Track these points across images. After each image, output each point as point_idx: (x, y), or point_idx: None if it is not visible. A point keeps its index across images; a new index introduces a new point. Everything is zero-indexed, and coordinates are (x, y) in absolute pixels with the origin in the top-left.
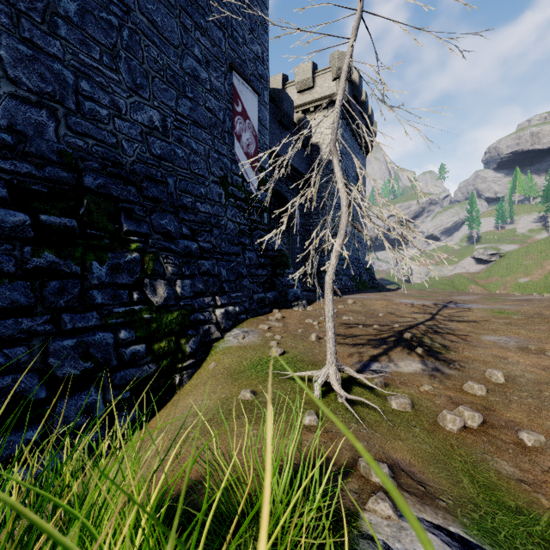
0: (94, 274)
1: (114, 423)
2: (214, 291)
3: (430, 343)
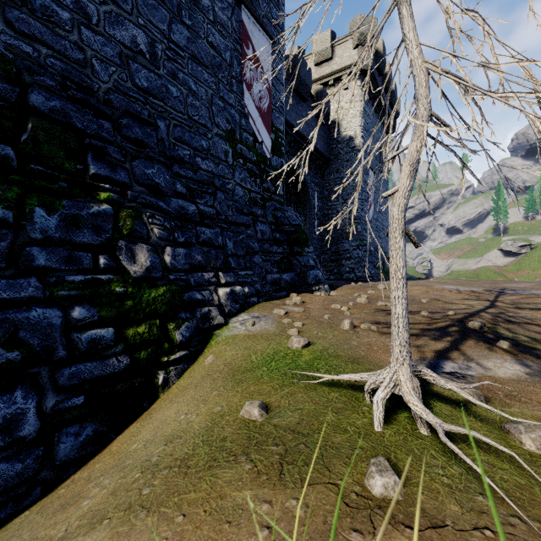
0: (35, 224)
1: (53, 445)
2: (217, 266)
3: (512, 335)
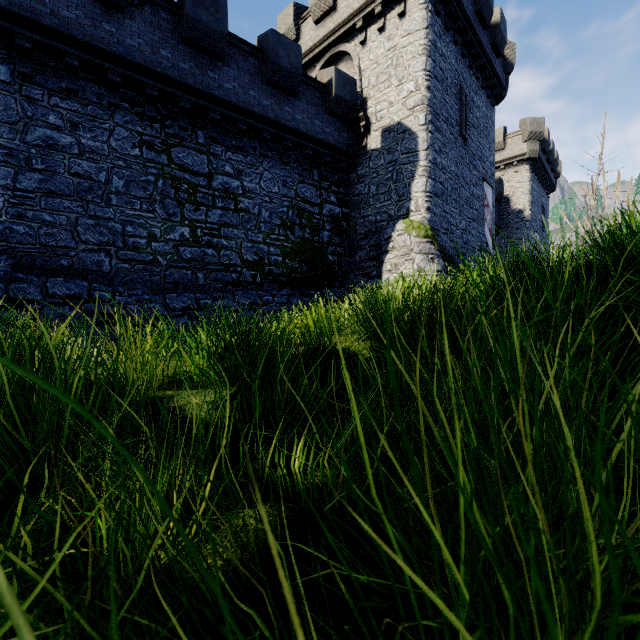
0: None
1: None
2: None
3: None
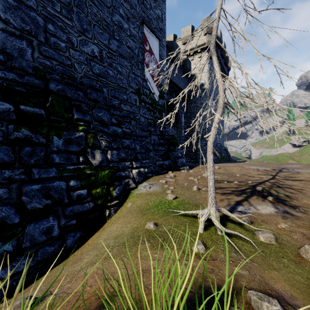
0: (54, 144)
1: (65, 240)
2: (131, 158)
3: (276, 193)
